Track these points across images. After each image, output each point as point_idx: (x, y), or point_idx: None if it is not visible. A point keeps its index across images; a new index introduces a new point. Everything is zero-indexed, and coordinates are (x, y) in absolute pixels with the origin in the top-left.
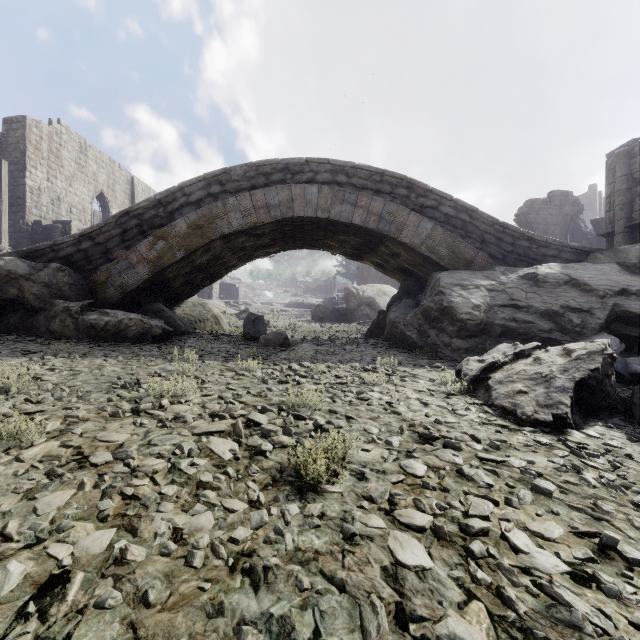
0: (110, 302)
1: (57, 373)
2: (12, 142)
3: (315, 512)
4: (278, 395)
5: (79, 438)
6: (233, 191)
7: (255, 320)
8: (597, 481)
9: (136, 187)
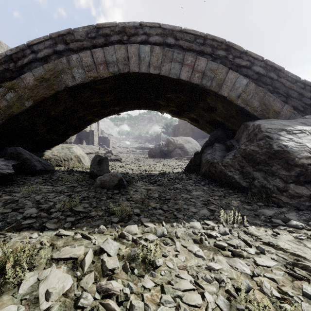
0: None
1: None
2: None
3: None
4: None
5: None
6: (76, 49)
7: (100, 160)
8: None
9: None
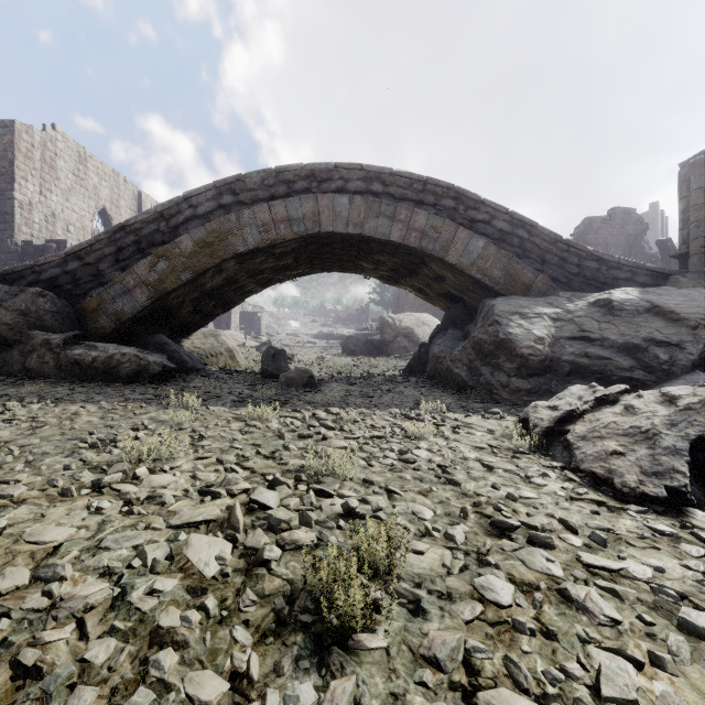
0: (102, 333)
1: (14, 425)
2: None
3: (343, 701)
4: (297, 456)
5: None
6: (248, 202)
7: (275, 355)
8: None
9: (144, 203)
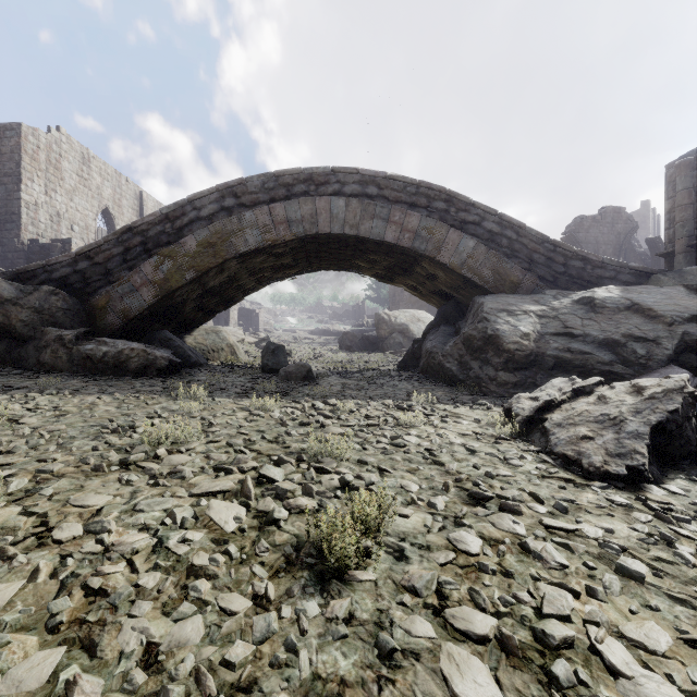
0: (110, 330)
1: (39, 414)
2: (6, 152)
3: (341, 613)
4: (298, 441)
5: (47, 502)
6: (250, 204)
7: (275, 350)
8: (695, 557)
9: (145, 202)
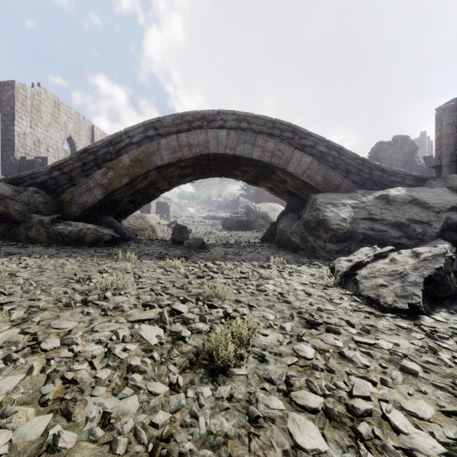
0: (73, 216)
1: (29, 270)
2: (4, 99)
3: (225, 394)
4: (196, 287)
5: (36, 325)
6: (164, 134)
7: (180, 229)
8: (451, 361)
9: (95, 133)
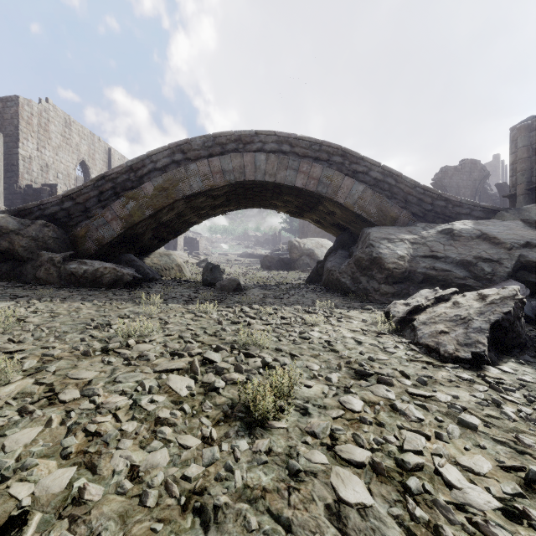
0: (88, 253)
1: (39, 315)
2: (7, 118)
3: (263, 448)
4: (231, 335)
5: (52, 376)
6: (193, 159)
7: (212, 268)
8: (516, 415)
9: (113, 156)
